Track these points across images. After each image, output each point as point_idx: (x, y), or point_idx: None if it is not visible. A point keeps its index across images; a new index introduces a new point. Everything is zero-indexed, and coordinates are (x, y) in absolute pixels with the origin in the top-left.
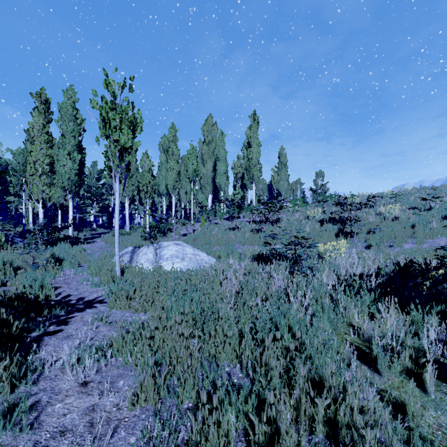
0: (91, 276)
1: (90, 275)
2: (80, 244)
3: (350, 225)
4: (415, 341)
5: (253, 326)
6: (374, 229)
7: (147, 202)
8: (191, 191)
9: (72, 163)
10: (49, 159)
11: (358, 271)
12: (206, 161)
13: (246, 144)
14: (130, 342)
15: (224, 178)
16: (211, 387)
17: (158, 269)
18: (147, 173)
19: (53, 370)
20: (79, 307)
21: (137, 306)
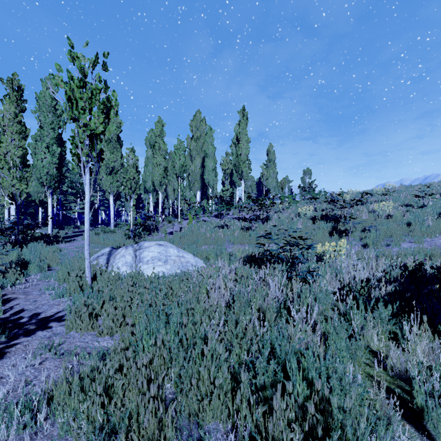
0: (58, 283)
1: (55, 282)
2: (58, 243)
3: (344, 223)
4: None
5: (251, 366)
6: (369, 227)
7: (130, 199)
8: (178, 187)
9: (51, 157)
10: (21, 151)
11: (363, 275)
12: (194, 157)
13: (234, 141)
14: (75, 397)
15: (213, 174)
16: None
17: (136, 274)
18: (131, 168)
19: None
20: (29, 328)
21: (102, 327)
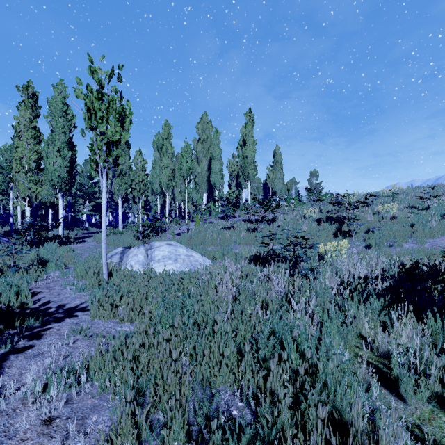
0: (76, 280)
1: (75, 278)
2: (70, 243)
3: (348, 225)
4: (441, 359)
5: (254, 342)
6: (373, 228)
7: (139, 201)
8: (185, 189)
9: (63, 160)
10: (36, 155)
11: (362, 273)
12: (201, 160)
13: (241, 143)
14: (109, 364)
15: (219, 177)
16: (204, 421)
17: (149, 271)
18: (140, 171)
19: (12, 401)
20: (58, 316)
21: (123, 315)
